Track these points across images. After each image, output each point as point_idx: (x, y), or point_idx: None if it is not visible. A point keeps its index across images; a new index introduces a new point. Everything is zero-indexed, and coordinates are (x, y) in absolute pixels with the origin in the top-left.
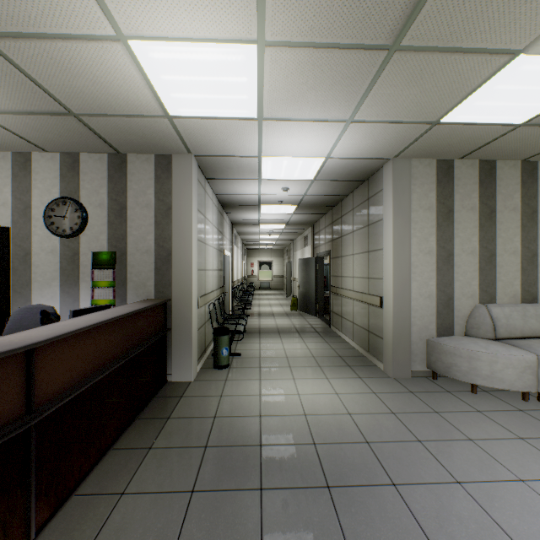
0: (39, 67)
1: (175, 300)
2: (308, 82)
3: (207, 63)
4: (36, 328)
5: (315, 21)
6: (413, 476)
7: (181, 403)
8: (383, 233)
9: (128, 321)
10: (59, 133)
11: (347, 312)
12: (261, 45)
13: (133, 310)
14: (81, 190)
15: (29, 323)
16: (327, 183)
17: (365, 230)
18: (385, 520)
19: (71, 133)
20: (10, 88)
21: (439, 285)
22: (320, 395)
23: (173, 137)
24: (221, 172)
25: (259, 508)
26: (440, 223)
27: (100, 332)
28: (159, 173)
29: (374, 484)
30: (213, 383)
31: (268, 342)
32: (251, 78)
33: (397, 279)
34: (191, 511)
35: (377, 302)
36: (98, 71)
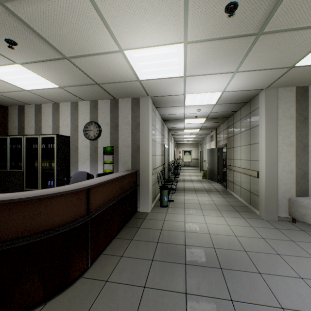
0: (86, 67)
1: (141, 171)
2: (210, 56)
3: (158, 55)
4: (88, 180)
5: (213, 29)
6: (272, 270)
7: (145, 222)
8: (259, 133)
9: (121, 180)
10: (90, 92)
11: (236, 180)
12: (185, 43)
13: (123, 174)
14: (98, 117)
15: (79, 179)
16: (224, 105)
17: (248, 132)
18: (252, 288)
19: (95, 92)
20: (74, 76)
21: (297, 165)
22: (218, 225)
23: (140, 89)
24: (163, 104)
25: (184, 272)
26: (298, 126)
27: (111, 183)
28: (133, 107)
29: (247, 271)
30: (160, 214)
31: (189, 196)
32: (180, 58)
33: (268, 161)
34: (152, 268)
35: (255, 174)
36: (110, 65)
